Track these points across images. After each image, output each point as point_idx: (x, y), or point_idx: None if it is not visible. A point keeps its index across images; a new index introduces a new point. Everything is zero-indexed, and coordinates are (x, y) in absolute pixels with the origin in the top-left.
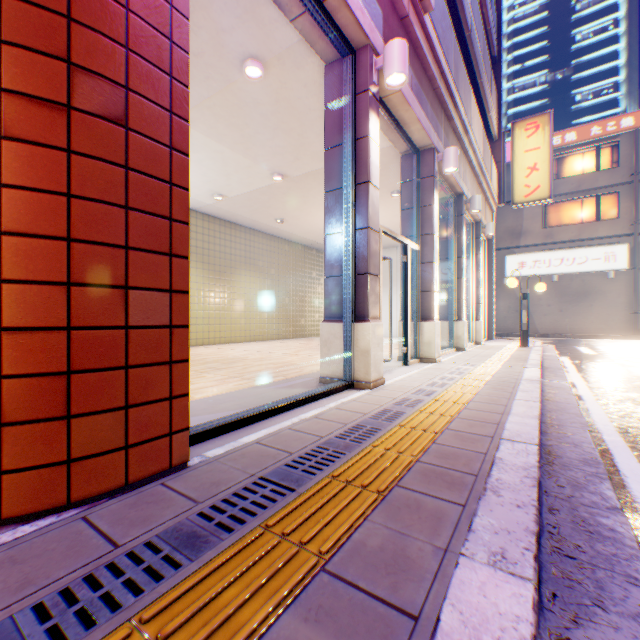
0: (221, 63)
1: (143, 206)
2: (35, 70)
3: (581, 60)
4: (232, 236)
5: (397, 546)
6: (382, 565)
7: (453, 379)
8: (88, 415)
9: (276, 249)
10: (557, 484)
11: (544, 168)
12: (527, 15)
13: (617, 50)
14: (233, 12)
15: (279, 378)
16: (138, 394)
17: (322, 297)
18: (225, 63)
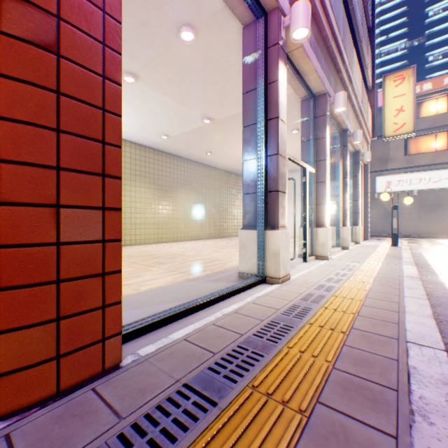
0: (162, 30)
1: (75, 129)
2: None
3: (433, 30)
4: (174, 165)
5: None
6: None
7: (345, 275)
8: (17, 330)
9: (206, 174)
10: None
11: (409, 109)
12: None
13: None
14: None
15: (207, 272)
16: (70, 306)
17: (239, 208)
18: (165, 30)
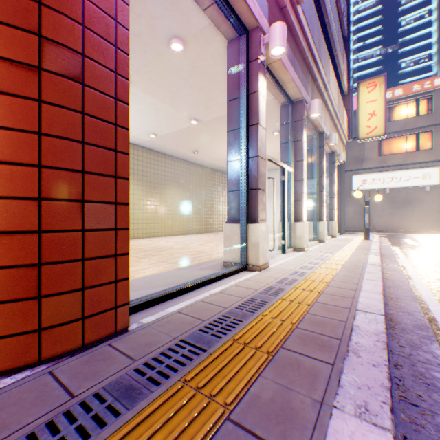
0: (154, 41)
1: (95, 141)
2: (14, 41)
3: (405, 39)
4: (162, 162)
5: (284, 399)
6: (273, 415)
7: (318, 263)
8: (54, 295)
9: (193, 171)
10: (399, 344)
11: (380, 114)
12: (367, 8)
13: (431, 31)
14: (162, 4)
15: (195, 262)
16: (91, 279)
17: (224, 204)
18: (157, 41)
